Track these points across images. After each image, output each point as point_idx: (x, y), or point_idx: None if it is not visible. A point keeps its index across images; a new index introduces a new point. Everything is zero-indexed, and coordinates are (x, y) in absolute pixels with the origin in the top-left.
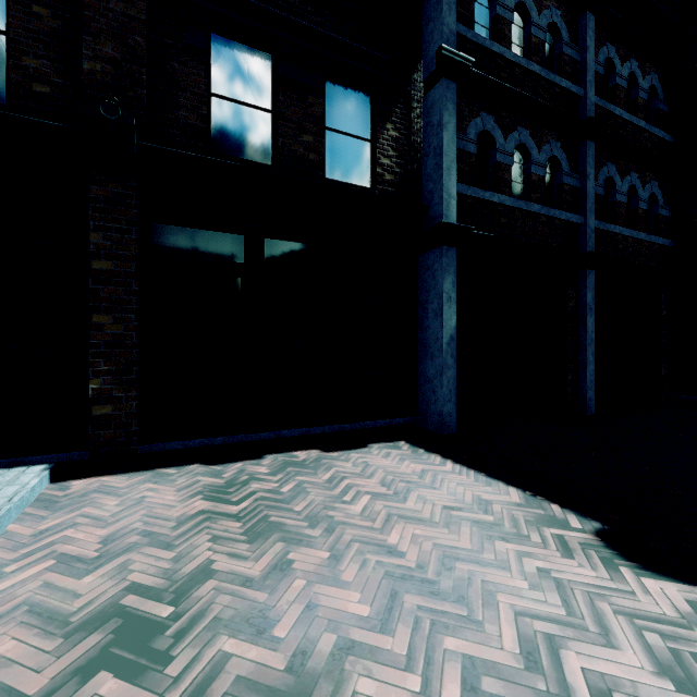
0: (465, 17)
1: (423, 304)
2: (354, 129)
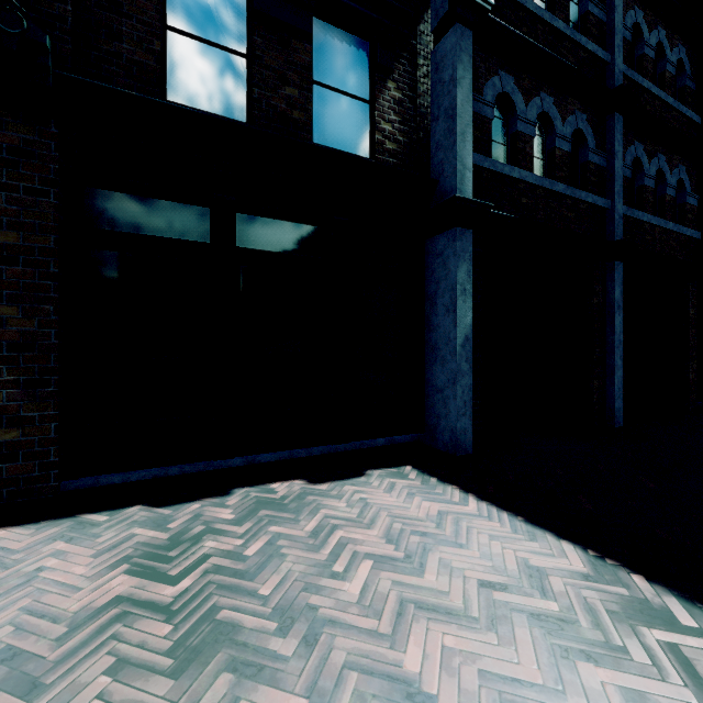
0: None
1: (431, 298)
2: (348, 85)
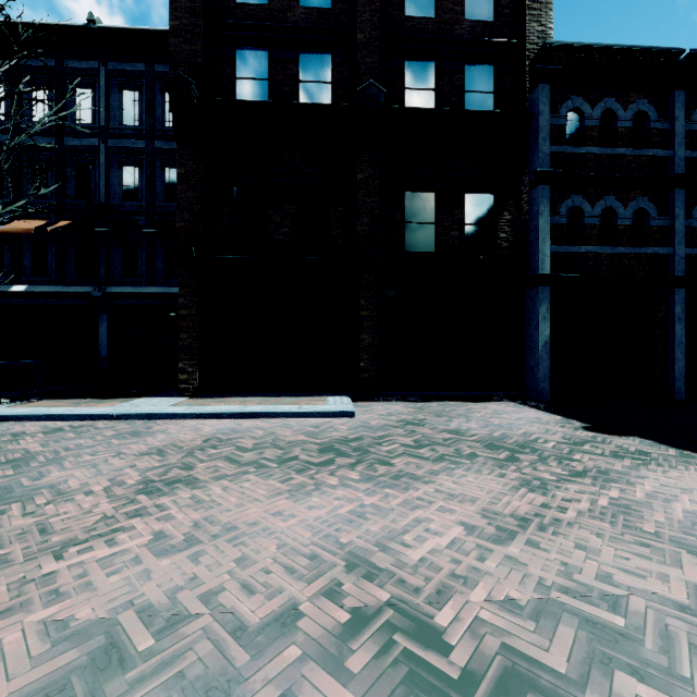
0: (558, 138)
1: (528, 321)
2: (482, 220)
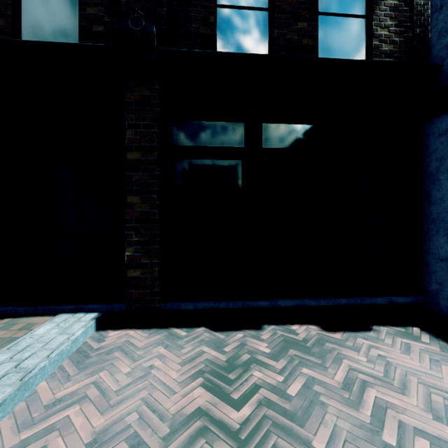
0: None
1: (431, 175)
2: (347, 8)
